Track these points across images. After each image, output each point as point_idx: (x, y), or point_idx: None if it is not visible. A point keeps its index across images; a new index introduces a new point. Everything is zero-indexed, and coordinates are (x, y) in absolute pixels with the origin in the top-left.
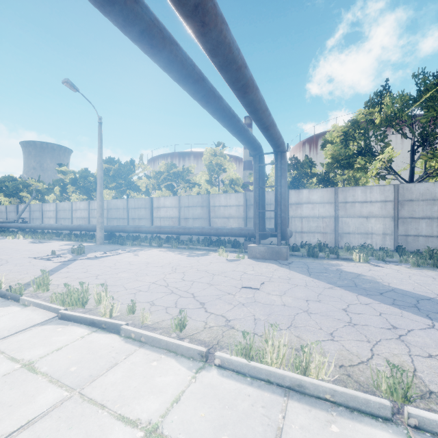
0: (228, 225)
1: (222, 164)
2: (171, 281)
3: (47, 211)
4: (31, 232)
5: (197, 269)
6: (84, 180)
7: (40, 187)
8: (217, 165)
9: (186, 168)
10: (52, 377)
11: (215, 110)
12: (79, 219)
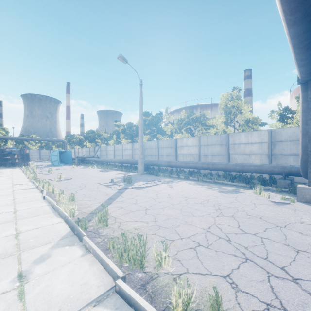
0: (249, 161)
1: (238, 106)
2: (228, 231)
3: (109, 150)
4: (101, 164)
5: (247, 214)
6: (129, 129)
7: (106, 136)
8: (234, 107)
9: (202, 114)
10: None
11: (301, 1)
12: (126, 155)
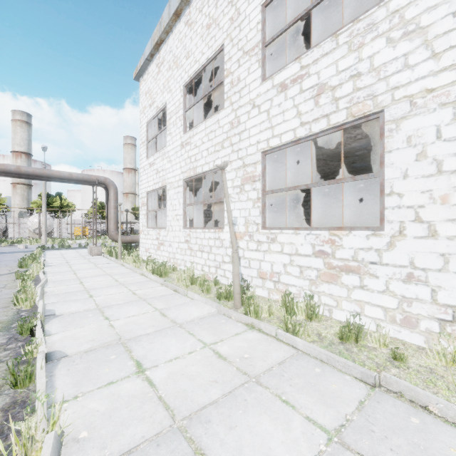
0: None
1: None
2: None
3: None
4: None
5: None
6: None
7: None
8: None
9: None
10: (64, 257)
11: None
12: None
